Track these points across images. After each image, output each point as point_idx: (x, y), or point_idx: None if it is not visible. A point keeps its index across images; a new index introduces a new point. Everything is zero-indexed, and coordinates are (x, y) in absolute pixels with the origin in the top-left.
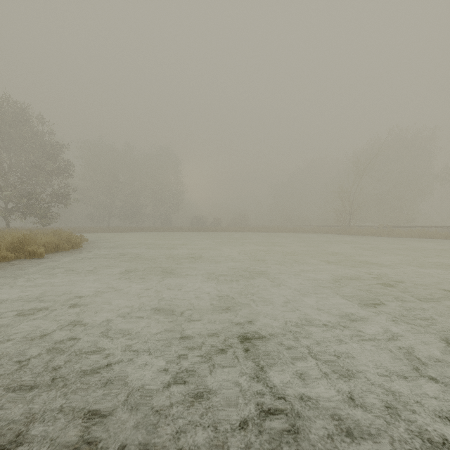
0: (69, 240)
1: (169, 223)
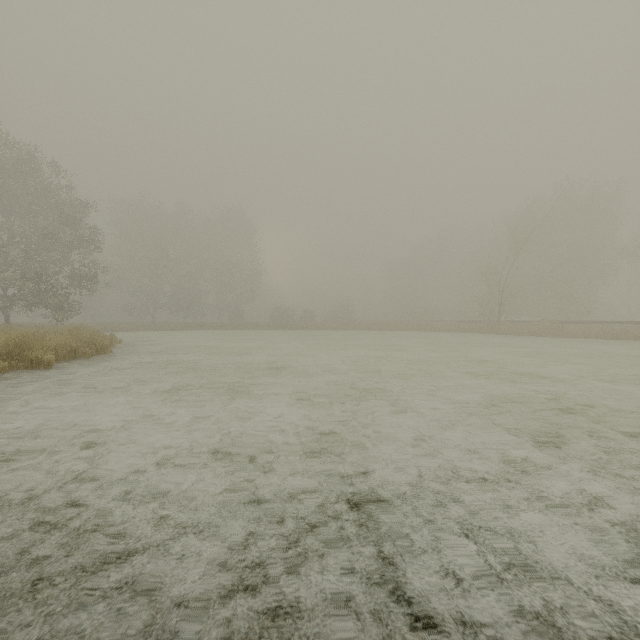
0: (93, 341)
1: (240, 317)
